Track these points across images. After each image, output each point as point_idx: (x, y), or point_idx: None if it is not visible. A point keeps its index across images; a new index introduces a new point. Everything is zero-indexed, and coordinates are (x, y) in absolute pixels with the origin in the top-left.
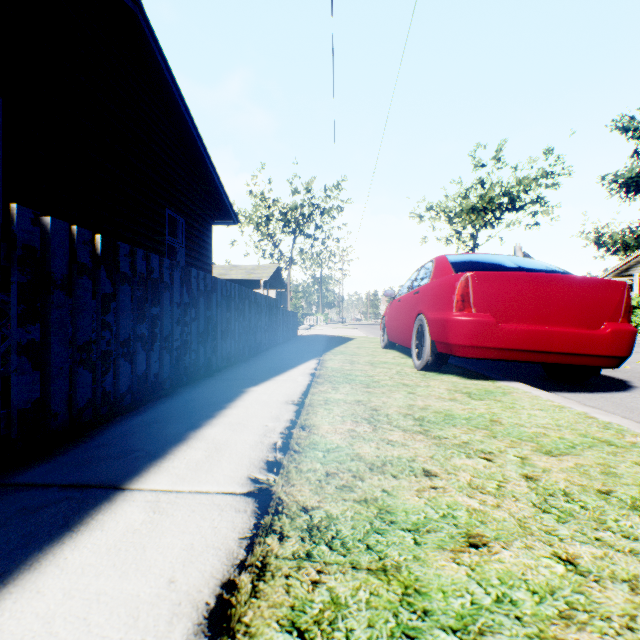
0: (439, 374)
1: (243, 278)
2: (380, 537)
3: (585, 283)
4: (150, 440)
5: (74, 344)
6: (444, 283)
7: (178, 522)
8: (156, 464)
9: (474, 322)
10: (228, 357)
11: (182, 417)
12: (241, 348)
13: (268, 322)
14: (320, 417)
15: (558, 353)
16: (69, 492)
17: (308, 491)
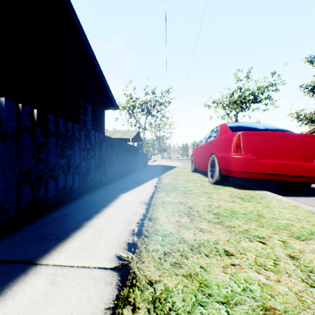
0: (223, 186)
1: (121, 136)
2: (203, 309)
3: (304, 137)
4: (61, 227)
5: (20, 171)
6: (226, 137)
7: (65, 293)
8: (61, 245)
9: (243, 158)
10: (111, 177)
11: (82, 212)
12: (118, 172)
13: (133, 158)
14: (160, 212)
15: (290, 175)
16: (1, 266)
17: (153, 267)
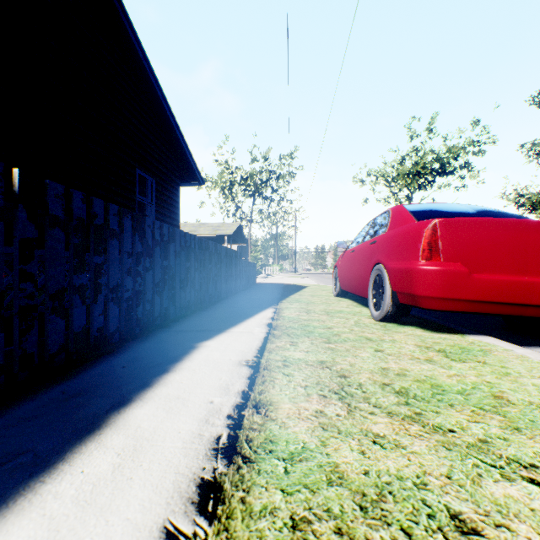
0: (400, 325)
1: (210, 234)
2: None
3: None
4: (53, 429)
5: None
6: (407, 231)
7: None
8: (32, 487)
9: (444, 272)
10: (187, 306)
11: (113, 386)
12: (201, 297)
13: (228, 272)
14: (278, 388)
15: (538, 306)
16: None
17: None
